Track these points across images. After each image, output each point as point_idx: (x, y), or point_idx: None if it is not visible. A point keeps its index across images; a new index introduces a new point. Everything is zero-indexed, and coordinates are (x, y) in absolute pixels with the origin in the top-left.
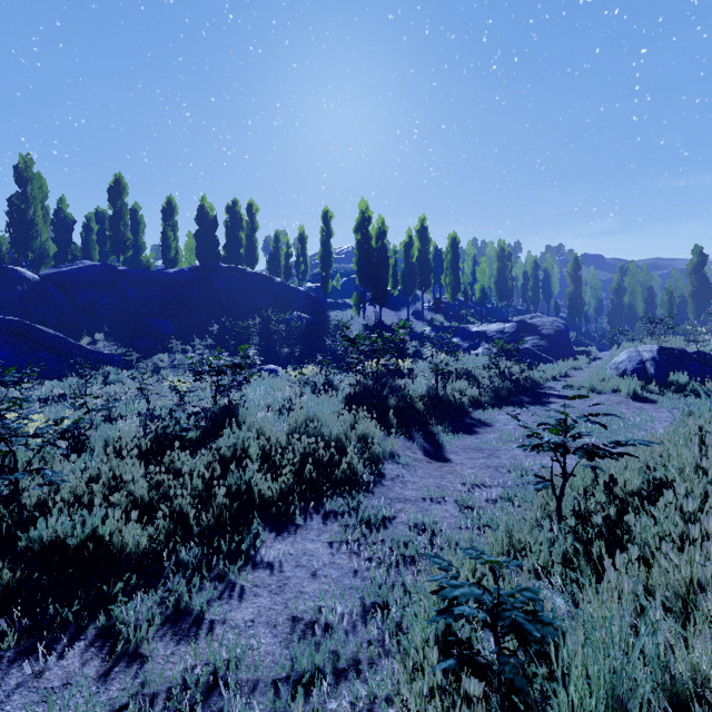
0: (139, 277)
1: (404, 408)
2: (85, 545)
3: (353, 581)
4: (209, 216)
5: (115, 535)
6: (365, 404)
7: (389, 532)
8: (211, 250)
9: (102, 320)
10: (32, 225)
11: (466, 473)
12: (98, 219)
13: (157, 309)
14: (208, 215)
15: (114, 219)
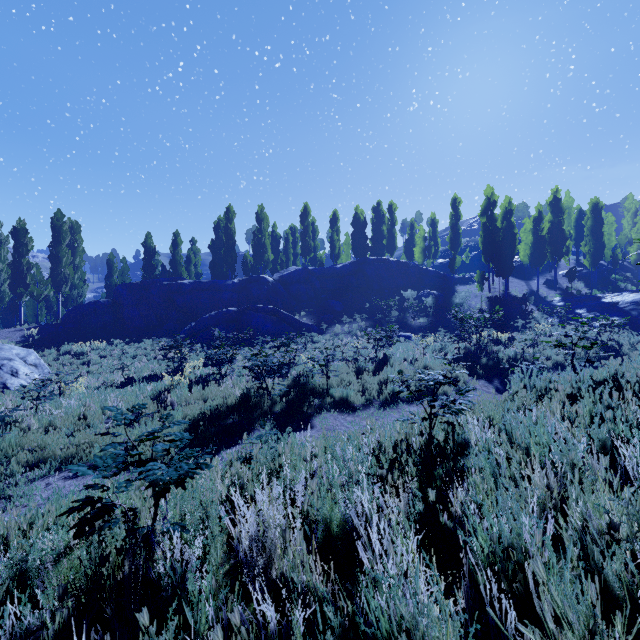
0: (320, 273)
1: (492, 365)
2: (346, 396)
3: None
4: (361, 220)
5: (354, 394)
6: (463, 360)
7: None
8: (362, 245)
9: (303, 303)
10: (264, 246)
11: None
12: (291, 232)
13: (331, 294)
14: (360, 219)
15: (303, 234)
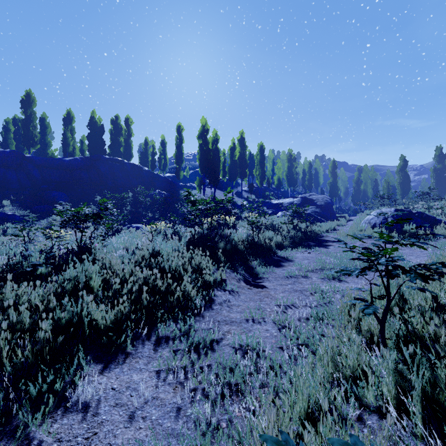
0: (42, 162)
1: (230, 249)
2: None
3: (174, 423)
4: (98, 124)
5: None
6: (201, 246)
7: (216, 356)
8: (99, 148)
9: (10, 191)
10: None
11: (279, 296)
12: (15, 123)
13: (55, 185)
14: (97, 123)
15: (25, 122)
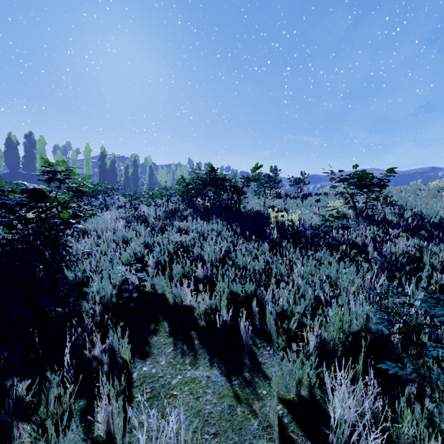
0: None
1: None
2: None
3: None
4: (14, 143)
5: None
6: None
7: None
8: (15, 161)
9: None
10: None
11: None
12: None
13: None
14: (13, 143)
15: None
